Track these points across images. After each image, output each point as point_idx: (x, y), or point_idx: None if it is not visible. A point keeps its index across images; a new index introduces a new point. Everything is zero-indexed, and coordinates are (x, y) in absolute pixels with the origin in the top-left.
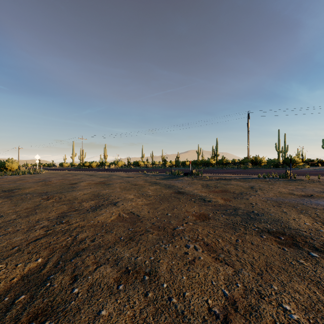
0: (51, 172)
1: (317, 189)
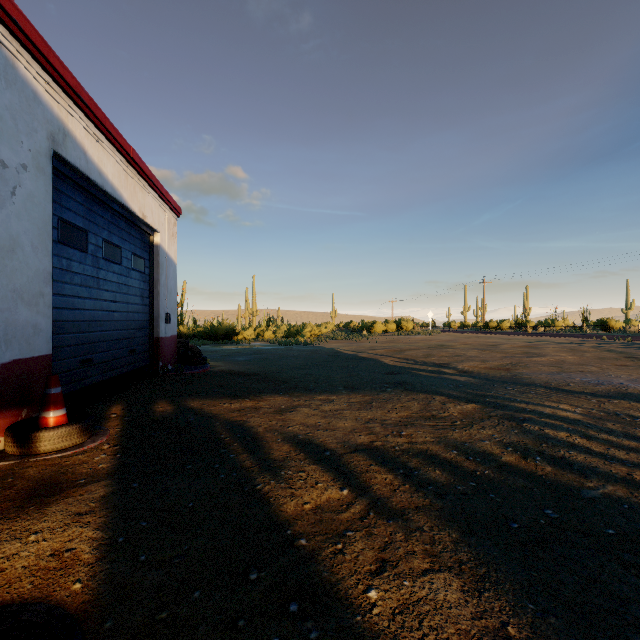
0: (449, 334)
1: None
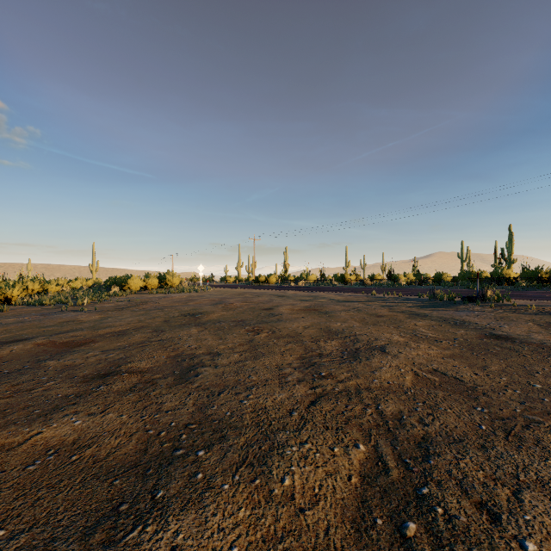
0: (219, 290)
1: None
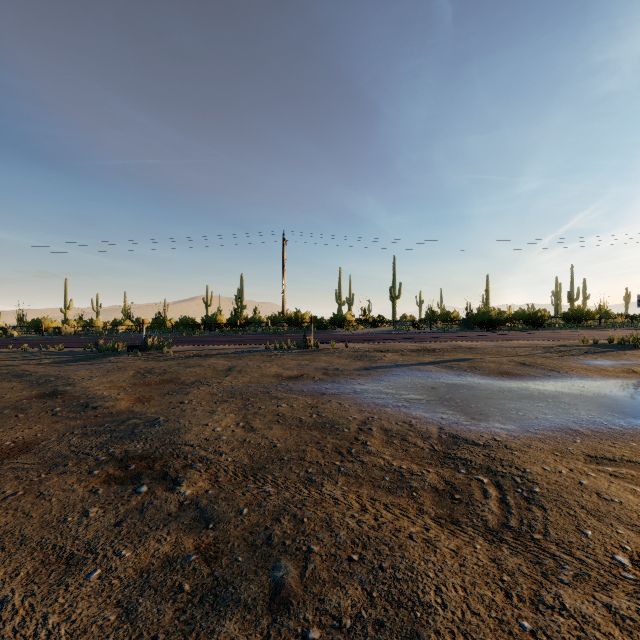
0: None
1: (321, 365)
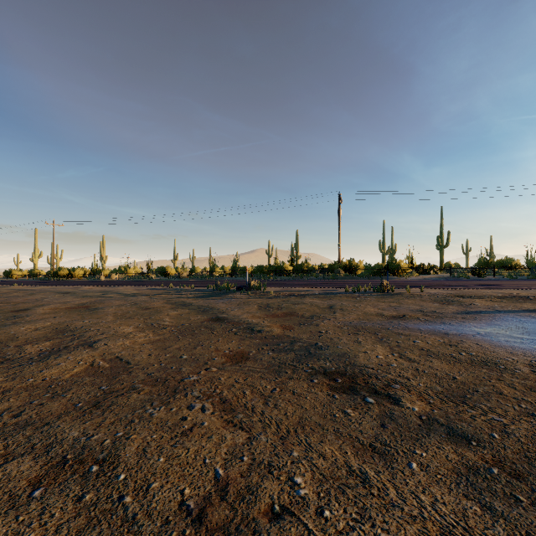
0: None
1: (413, 307)
